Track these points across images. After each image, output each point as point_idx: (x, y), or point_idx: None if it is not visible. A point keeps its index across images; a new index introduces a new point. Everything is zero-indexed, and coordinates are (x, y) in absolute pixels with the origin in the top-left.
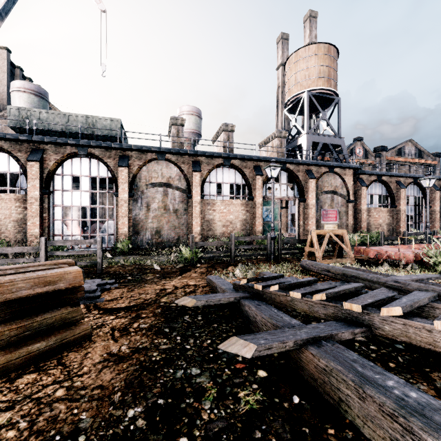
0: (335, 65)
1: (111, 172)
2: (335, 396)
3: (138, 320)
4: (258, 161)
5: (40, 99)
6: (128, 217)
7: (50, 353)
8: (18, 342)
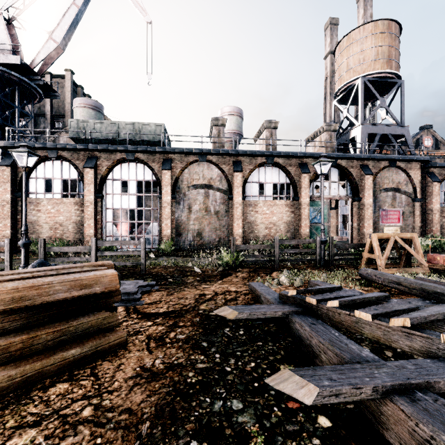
0: (396, 43)
1: (155, 175)
2: None
3: (175, 328)
4: (304, 158)
5: (97, 112)
6: (171, 219)
7: (85, 360)
8: (54, 347)
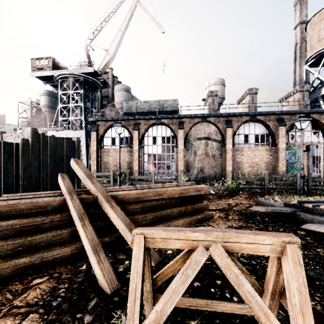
0: None
1: (173, 133)
2: None
3: (229, 215)
4: (281, 114)
5: (127, 93)
6: (183, 160)
7: (202, 221)
8: (191, 214)
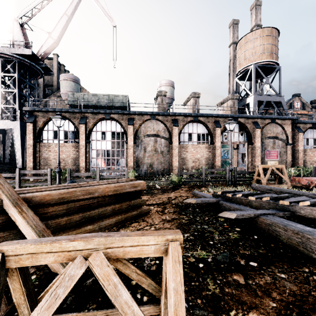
0: (276, 42)
1: (123, 128)
2: (274, 234)
3: (166, 208)
4: (217, 117)
5: (76, 84)
6: (133, 156)
7: (138, 217)
8: (127, 211)
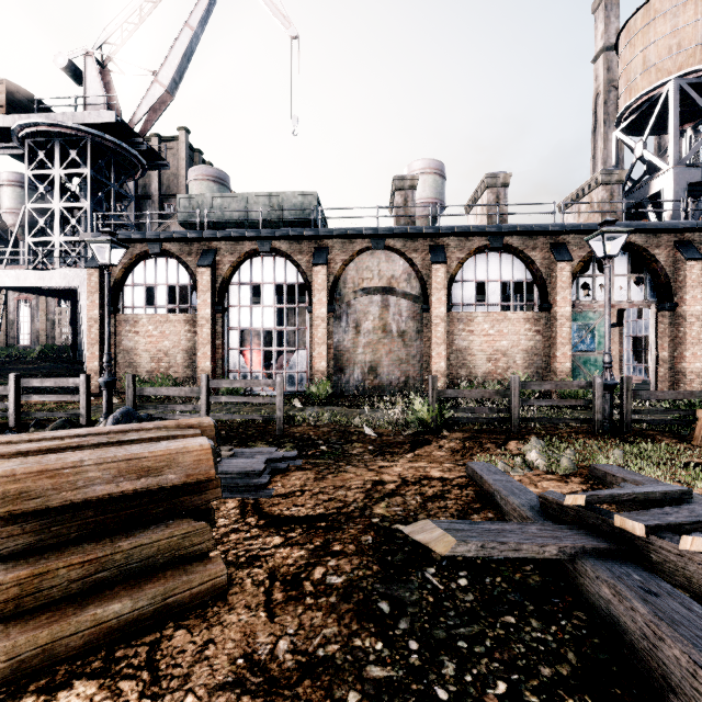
0: None
1: (302, 275)
2: None
3: (324, 558)
4: (561, 234)
5: (220, 186)
6: (327, 344)
7: (141, 624)
8: (85, 593)
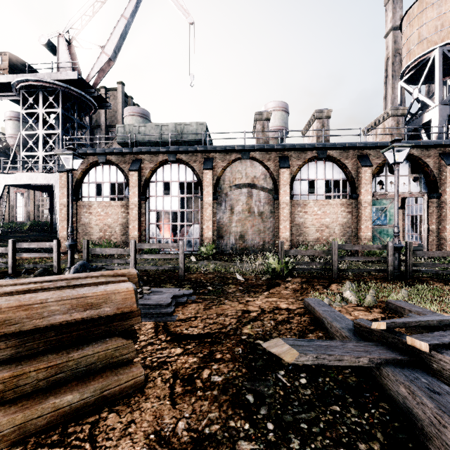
0: None
1: (196, 176)
2: None
3: (209, 363)
4: (365, 149)
5: (144, 119)
6: (212, 221)
7: (86, 409)
8: (48, 388)
